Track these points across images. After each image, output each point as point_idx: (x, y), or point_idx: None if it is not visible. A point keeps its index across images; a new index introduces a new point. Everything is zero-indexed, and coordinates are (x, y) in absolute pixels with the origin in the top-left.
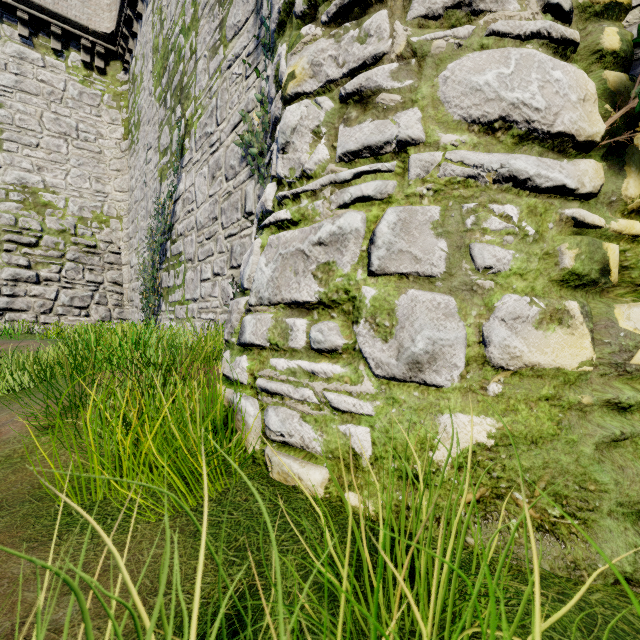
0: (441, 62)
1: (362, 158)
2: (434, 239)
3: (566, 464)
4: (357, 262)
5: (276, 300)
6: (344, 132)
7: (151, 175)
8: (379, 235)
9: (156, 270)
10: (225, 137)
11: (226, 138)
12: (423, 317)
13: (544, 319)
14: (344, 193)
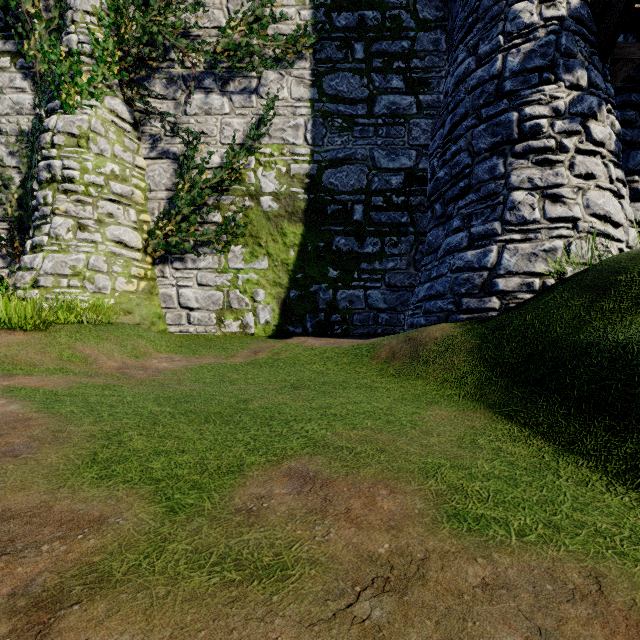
0: (107, 225)
1: (85, 241)
2: (105, 264)
3: (130, 307)
4: (84, 266)
5: (55, 273)
6: (79, 233)
7: None
8: (91, 261)
9: None
10: None
11: None
12: (102, 280)
13: (128, 282)
14: (80, 249)
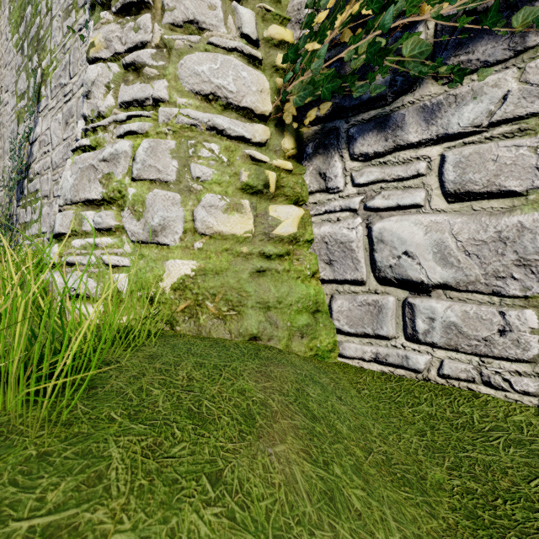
0: (182, 54)
1: (134, 107)
2: (170, 160)
3: (232, 284)
4: (127, 173)
5: (76, 200)
6: (124, 89)
7: (8, 117)
8: (138, 155)
9: (13, 207)
10: (77, 89)
11: (77, 90)
12: (159, 204)
13: (230, 209)
14: (120, 128)
